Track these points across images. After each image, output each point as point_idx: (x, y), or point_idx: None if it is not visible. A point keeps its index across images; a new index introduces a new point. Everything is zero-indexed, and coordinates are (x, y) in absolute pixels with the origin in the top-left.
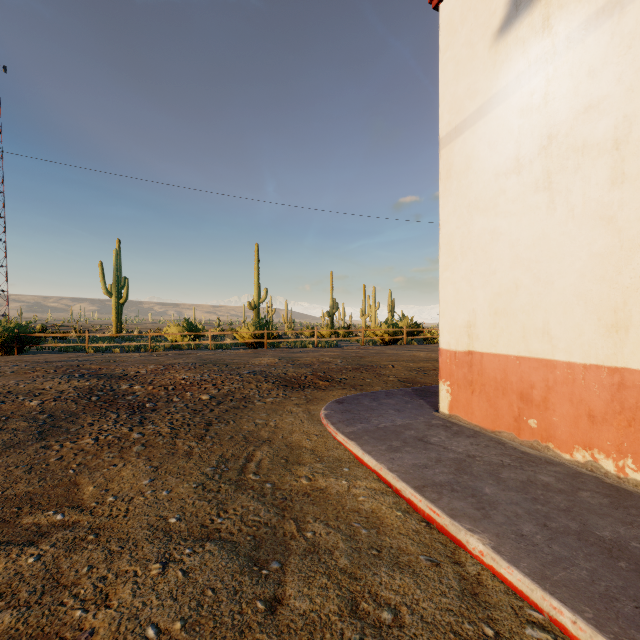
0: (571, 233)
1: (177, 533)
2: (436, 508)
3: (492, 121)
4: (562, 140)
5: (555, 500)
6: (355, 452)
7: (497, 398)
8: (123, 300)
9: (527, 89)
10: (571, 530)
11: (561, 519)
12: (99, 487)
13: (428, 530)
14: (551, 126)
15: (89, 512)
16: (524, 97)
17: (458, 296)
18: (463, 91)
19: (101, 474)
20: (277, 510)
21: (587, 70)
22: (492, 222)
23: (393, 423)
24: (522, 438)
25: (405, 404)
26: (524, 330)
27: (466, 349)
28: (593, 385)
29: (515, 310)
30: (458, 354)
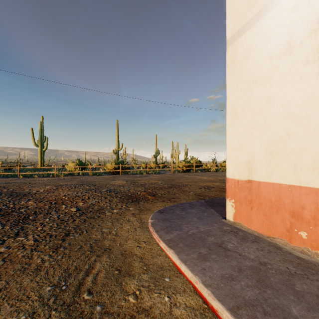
0: None
1: None
2: None
3: (267, 20)
4: None
5: None
6: (174, 260)
7: (272, 214)
8: (45, 149)
9: None
10: None
11: None
12: None
13: None
14: None
15: None
16: None
17: (240, 143)
18: (244, 5)
19: None
20: None
21: None
22: (267, 91)
23: (198, 230)
24: (293, 244)
25: (203, 213)
26: (295, 166)
27: (246, 179)
28: None
29: (287, 152)
30: (240, 182)
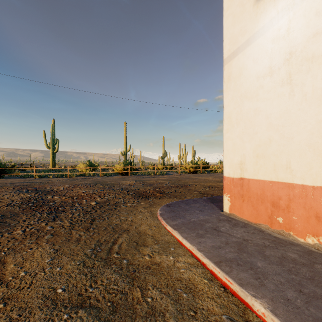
0: (304, 109)
1: (61, 301)
2: (230, 278)
3: (255, 47)
4: (299, 54)
5: (302, 271)
6: (177, 237)
7: (258, 205)
8: (56, 150)
9: (276, 26)
10: (318, 295)
11: (309, 286)
12: (17, 265)
13: (225, 294)
14: (291, 47)
15: (5, 285)
16: (274, 31)
17: (234, 147)
18: (237, 31)
19: (21, 255)
20: (129, 280)
21: (315, 12)
22: (255, 104)
23: (198, 218)
24: (273, 228)
25: (204, 207)
26: (274, 166)
27: (239, 176)
28: (319, 198)
29: (269, 154)
30: (234, 179)
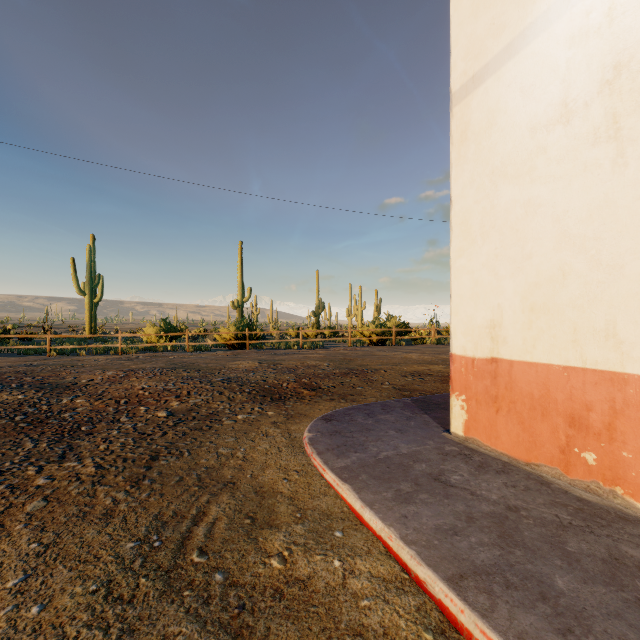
0: None
1: None
2: (493, 633)
3: (526, 60)
4: (638, 68)
5: None
6: (350, 502)
7: (534, 420)
8: (98, 299)
9: (580, 8)
10: None
11: None
12: None
13: None
14: (619, 51)
15: None
16: (575, 19)
17: (477, 288)
18: (484, 28)
19: None
20: (225, 639)
21: None
22: (526, 191)
23: (397, 451)
24: (572, 476)
25: (407, 421)
26: (575, 332)
27: (488, 355)
28: None
29: (561, 305)
30: (477, 362)
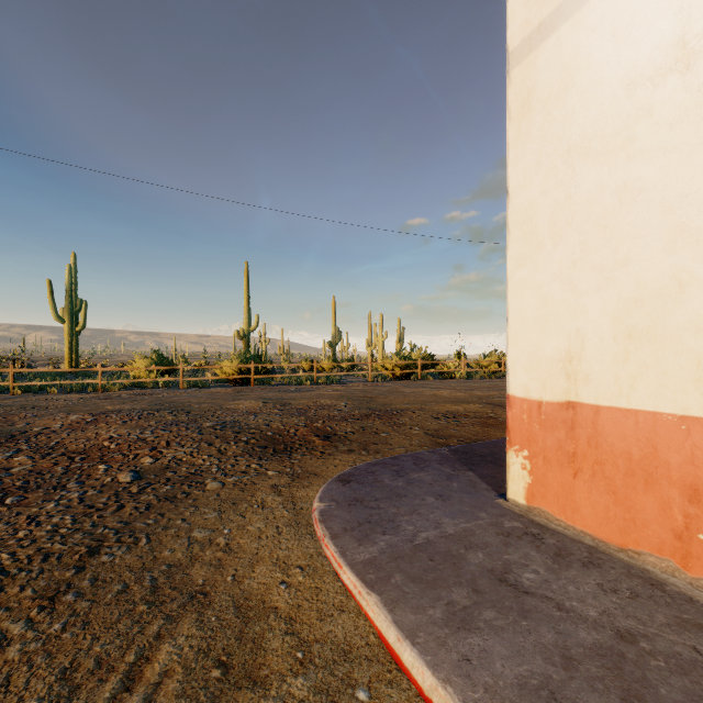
0: None
1: None
2: None
3: None
4: None
5: None
6: (380, 628)
7: (632, 490)
8: (80, 327)
9: None
10: None
11: None
12: None
13: None
14: None
15: None
16: None
17: (545, 308)
18: None
19: None
20: None
21: None
22: (620, 172)
23: (440, 531)
24: (695, 573)
25: (448, 482)
26: (700, 367)
27: (562, 398)
28: None
29: (677, 329)
30: (545, 406)
